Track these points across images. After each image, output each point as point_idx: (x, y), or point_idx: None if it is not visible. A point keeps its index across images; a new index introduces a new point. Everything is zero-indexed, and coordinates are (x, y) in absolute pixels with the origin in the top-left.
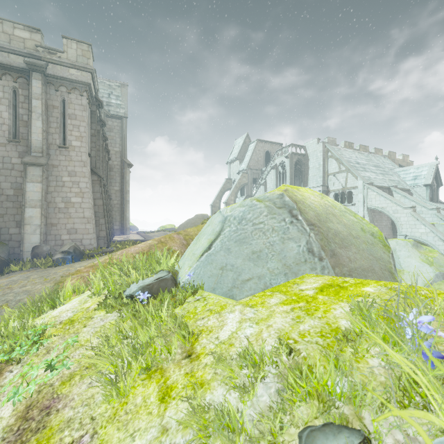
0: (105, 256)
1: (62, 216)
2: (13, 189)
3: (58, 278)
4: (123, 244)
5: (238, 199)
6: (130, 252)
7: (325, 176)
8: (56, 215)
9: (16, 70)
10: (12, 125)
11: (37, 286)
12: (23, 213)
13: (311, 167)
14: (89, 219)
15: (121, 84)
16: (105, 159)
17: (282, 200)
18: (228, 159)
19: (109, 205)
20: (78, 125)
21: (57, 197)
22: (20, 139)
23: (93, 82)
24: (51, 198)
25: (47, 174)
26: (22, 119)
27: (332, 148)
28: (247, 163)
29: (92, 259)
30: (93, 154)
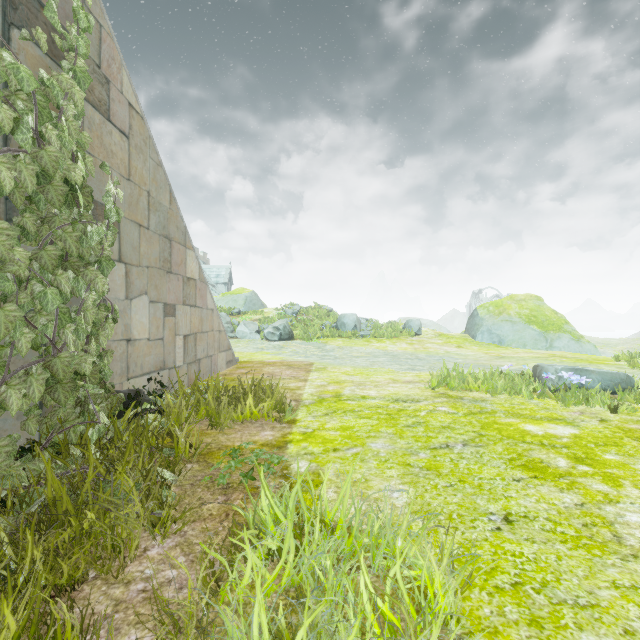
0: None
1: None
2: None
3: None
4: None
5: None
6: None
7: None
8: None
9: None
10: None
11: None
12: None
13: None
14: None
15: None
16: None
17: (255, 293)
18: None
19: None
20: None
21: None
22: None
23: None
24: None
25: None
26: None
27: None
28: None
29: None
30: None
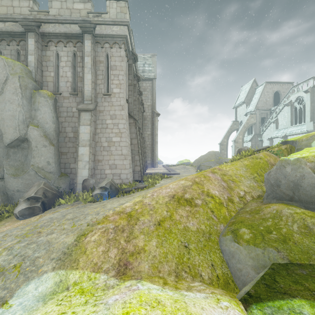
0: (136, 197)
1: (106, 154)
2: (73, 132)
3: (84, 226)
4: (153, 178)
5: (245, 137)
6: (161, 195)
7: None
8: (101, 152)
9: (75, 37)
10: (73, 82)
11: (60, 236)
12: (77, 151)
13: None
14: (125, 156)
15: (152, 55)
16: (140, 111)
17: None
18: (235, 104)
19: (144, 145)
20: (117, 75)
21: (102, 137)
22: (78, 92)
23: (129, 36)
24: (98, 138)
25: (95, 118)
26: (79, 76)
27: None
28: (255, 105)
29: (124, 197)
30: (130, 101)
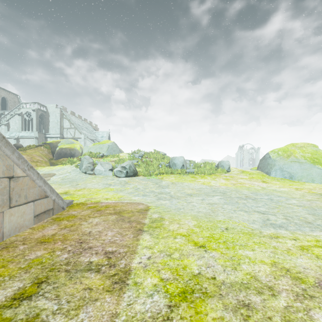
0: None
1: None
2: None
3: None
4: None
5: None
6: None
7: (61, 128)
8: None
9: None
10: None
11: None
12: None
13: (51, 121)
14: None
15: None
16: None
17: (115, 143)
18: None
19: None
20: None
21: None
22: None
23: None
24: None
25: None
26: None
27: (66, 113)
28: None
29: None
30: None
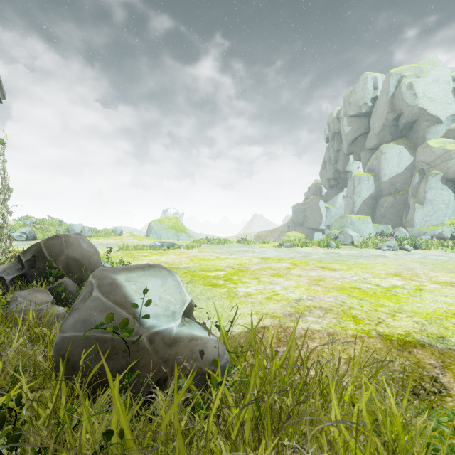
0: None
1: None
2: None
3: None
4: None
5: None
6: None
7: None
8: None
9: None
10: None
11: None
12: None
13: None
14: None
15: None
16: None
17: None
18: None
19: None
20: None
21: None
22: None
23: None
24: None
25: None
26: None
27: None
28: None
29: None
30: None
